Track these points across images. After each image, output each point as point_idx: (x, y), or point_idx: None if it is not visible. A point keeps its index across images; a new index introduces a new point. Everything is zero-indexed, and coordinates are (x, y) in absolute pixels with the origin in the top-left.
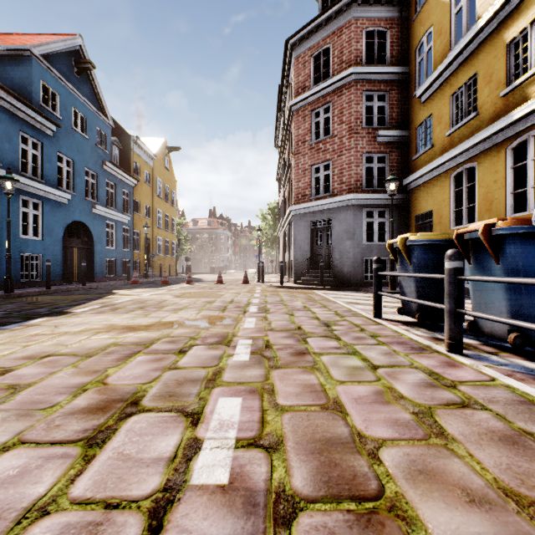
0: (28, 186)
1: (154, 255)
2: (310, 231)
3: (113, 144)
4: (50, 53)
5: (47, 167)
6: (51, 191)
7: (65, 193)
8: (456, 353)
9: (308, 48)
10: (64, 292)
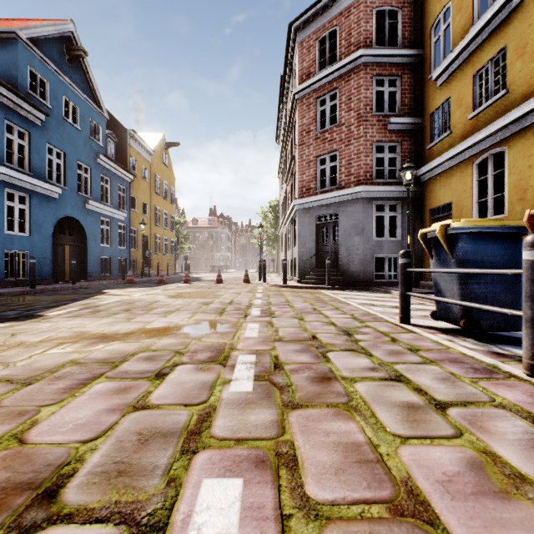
0: (13, 178)
1: (151, 253)
2: (315, 226)
3: (108, 137)
4: (38, 37)
5: (35, 159)
6: (39, 184)
7: (55, 187)
8: None
9: (312, 31)
10: (50, 291)
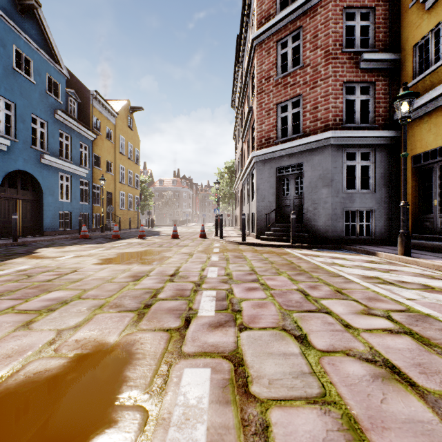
0: None
1: (111, 208)
2: (275, 179)
3: (70, 96)
4: None
5: None
6: None
7: (1, 138)
8: None
9: None
10: None
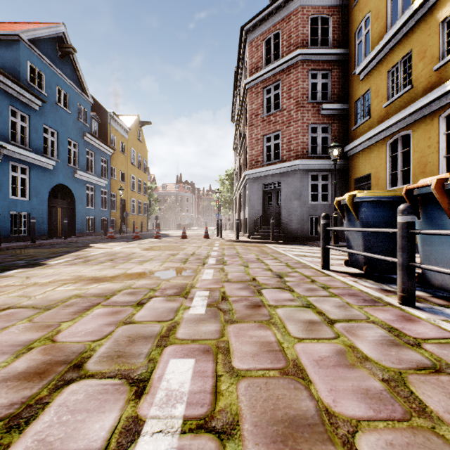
0: (16, 153)
1: (128, 214)
2: (262, 192)
3: (92, 118)
4: (37, 38)
5: (33, 137)
6: (37, 158)
7: (50, 160)
8: (409, 305)
9: (260, 33)
10: (47, 245)
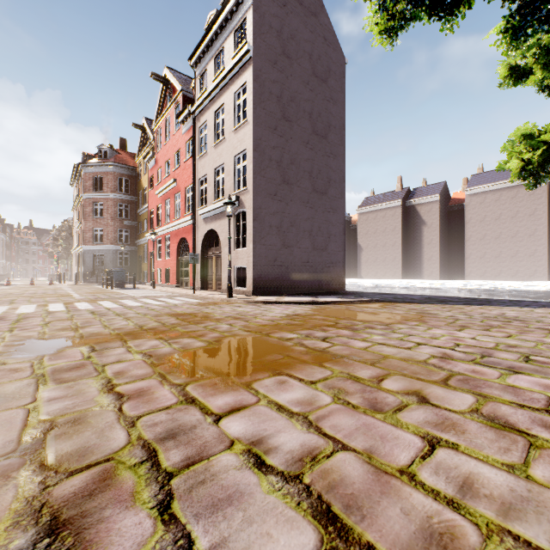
0: None
1: None
2: (93, 258)
3: None
4: None
5: None
6: None
7: None
8: (107, 288)
9: (92, 172)
10: None
